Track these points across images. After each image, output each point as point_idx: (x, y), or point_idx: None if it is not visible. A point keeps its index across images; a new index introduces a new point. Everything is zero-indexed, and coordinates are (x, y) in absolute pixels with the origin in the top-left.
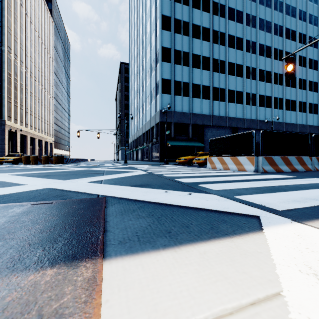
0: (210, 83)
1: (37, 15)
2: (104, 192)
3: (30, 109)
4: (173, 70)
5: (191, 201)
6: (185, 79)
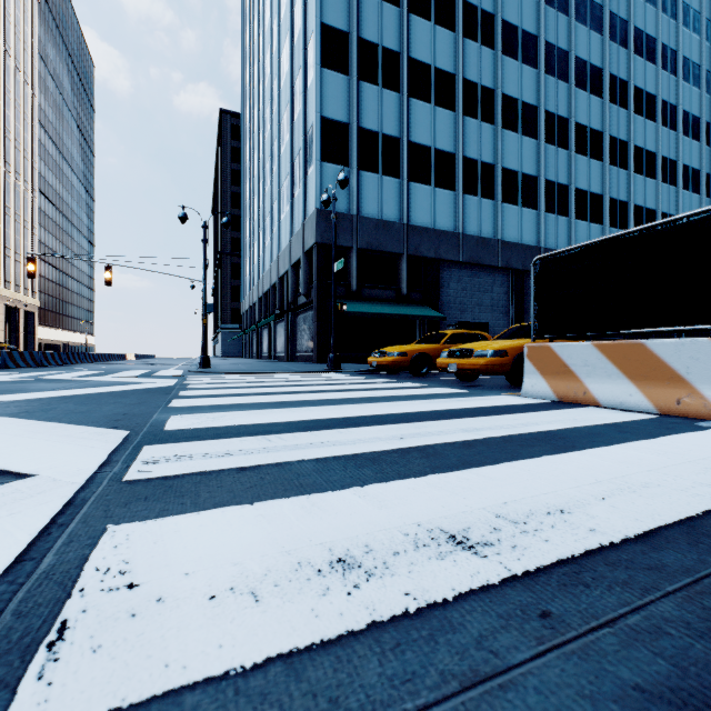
0: (456, 146)
1: None
2: None
3: None
4: (356, 96)
5: None
6: (390, 126)
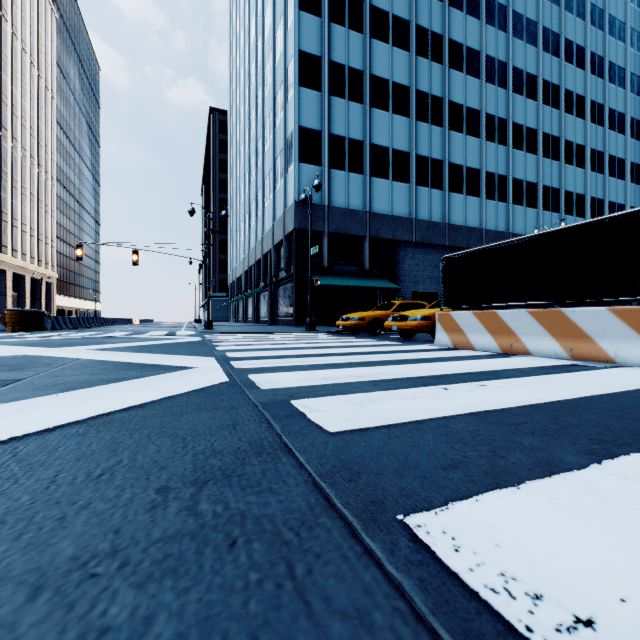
0: (411, 146)
1: None
2: None
3: None
4: (327, 109)
5: None
6: (355, 131)
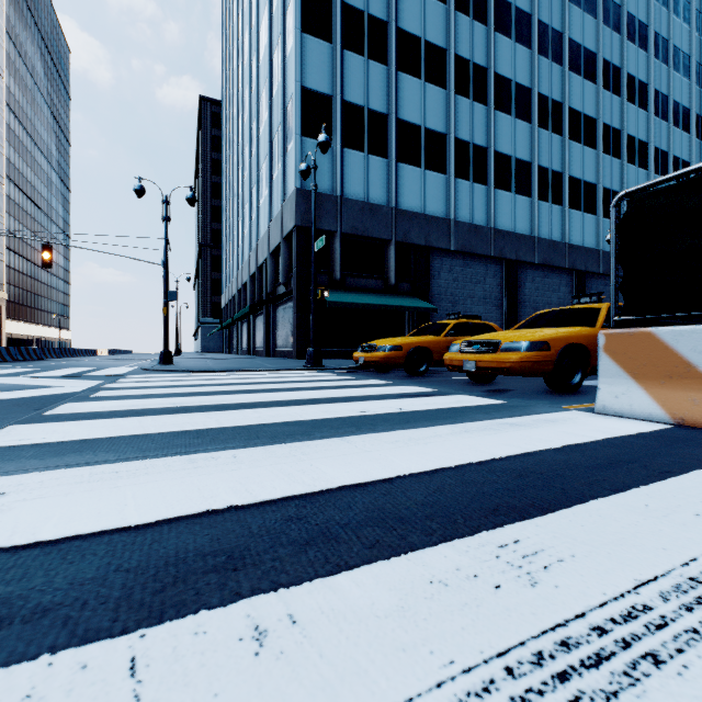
0: (448, 126)
1: None
2: None
3: None
4: (340, 66)
5: None
6: (377, 100)
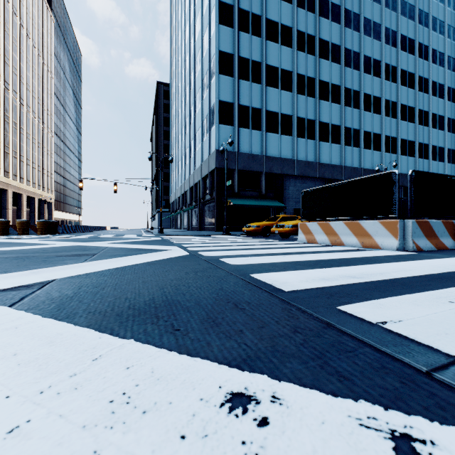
0: (293, 111)
1: (24, 2)
2: None
3: (12, 149)
4: (237, 88)
5: None
6: (255, 102)
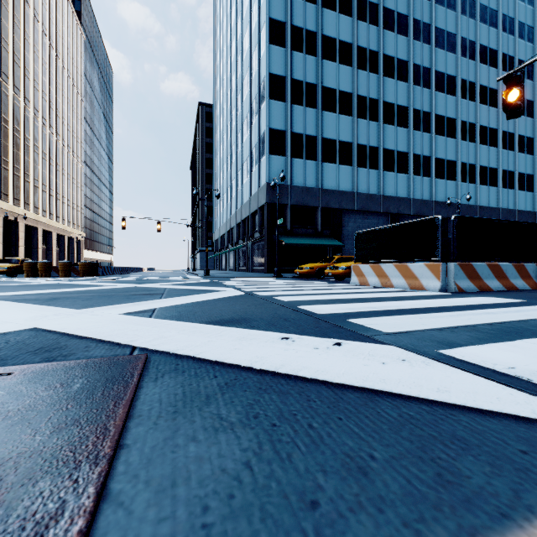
0: (353, 137)
1: (54, 19)
2: (150, 339)
3: (42, 182)
4: (290, 114)
5: (347, 365)
6: (310, 129)
